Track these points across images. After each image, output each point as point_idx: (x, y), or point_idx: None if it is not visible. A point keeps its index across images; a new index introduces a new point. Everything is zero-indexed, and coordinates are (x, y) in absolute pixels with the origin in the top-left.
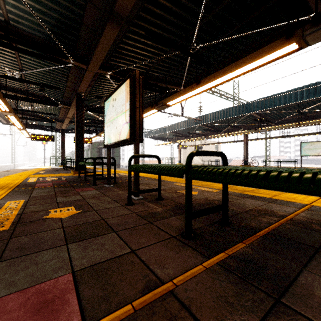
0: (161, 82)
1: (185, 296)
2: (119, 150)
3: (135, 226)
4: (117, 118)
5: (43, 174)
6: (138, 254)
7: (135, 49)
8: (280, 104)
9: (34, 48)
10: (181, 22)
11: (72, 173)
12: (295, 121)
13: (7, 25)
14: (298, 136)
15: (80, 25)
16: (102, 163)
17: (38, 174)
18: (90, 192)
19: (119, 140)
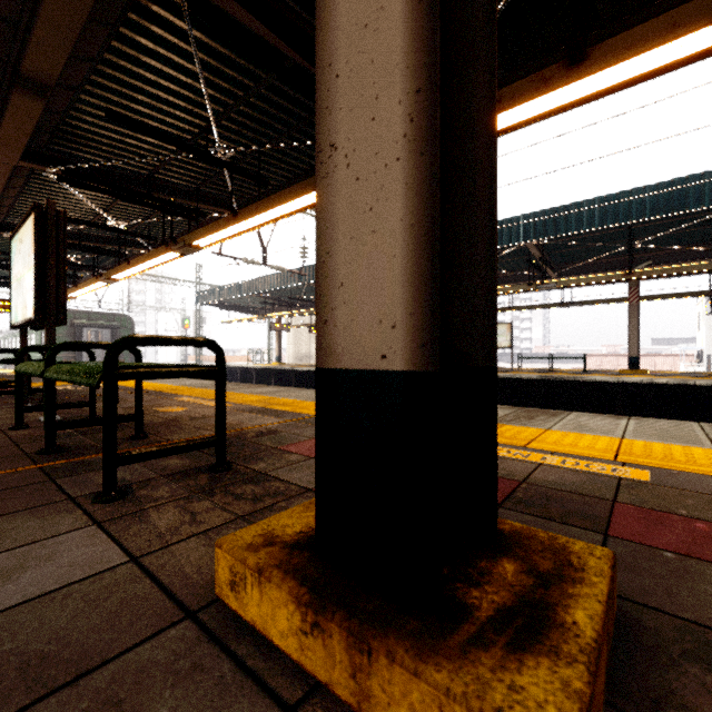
0: (187, 197)
1: None
2: (131, 331)
3: None
4: (24, 277)
5: None
6: None
7: (108, 133)
8: None
9: None
10: (188, 104)
11: None
12: None
13: None
14: None
15: None
16: (10, 361)
17: None
18: None
19: (25, 318)
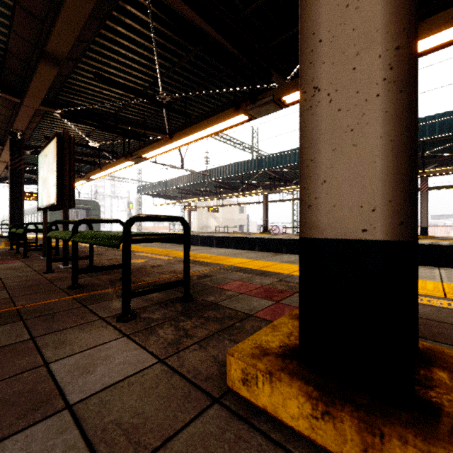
0: (138, 126)
1: (25, 309)
2: (98, 211)
3: (33, 286)
4: (48, 178)
5: None
6: (13, 298)
7: (93, 87)
8: (290, 163)
9: None
10: (143, 68)
11: (4, 244)
12: None
13: None
14: None
15: (4, 53)
16: (37, 230)
17: None
18: (11, 265)
19: (49, 203)
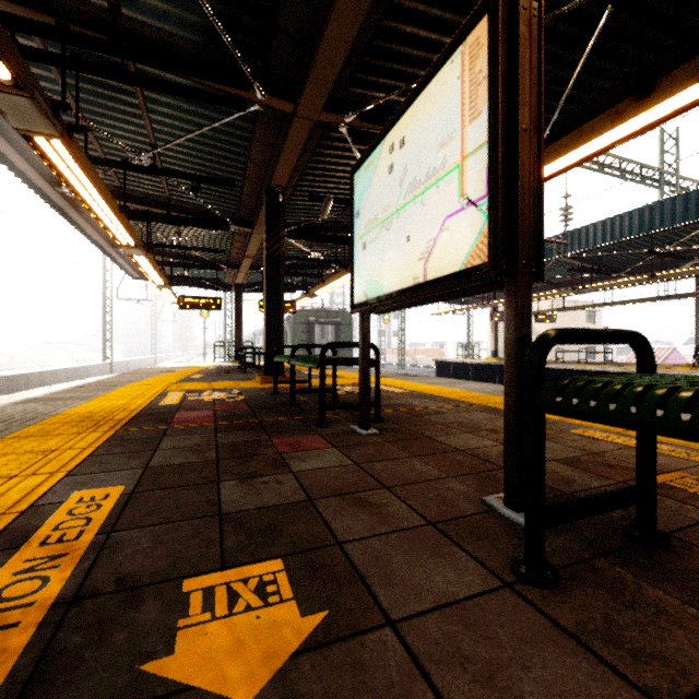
0: None
1: None
2: (350, 326)
3: None
4: (413, 203)
5: (199, 381)
6: None
7: (426, 32)
8: None
9: (173, 69)
10: None
11: (259, 381)
12: None
13: (114, 17)
14: None
15: None
16: (342, 360)
17: (188, 382)
18: (320, 460)
19: (421, 279)
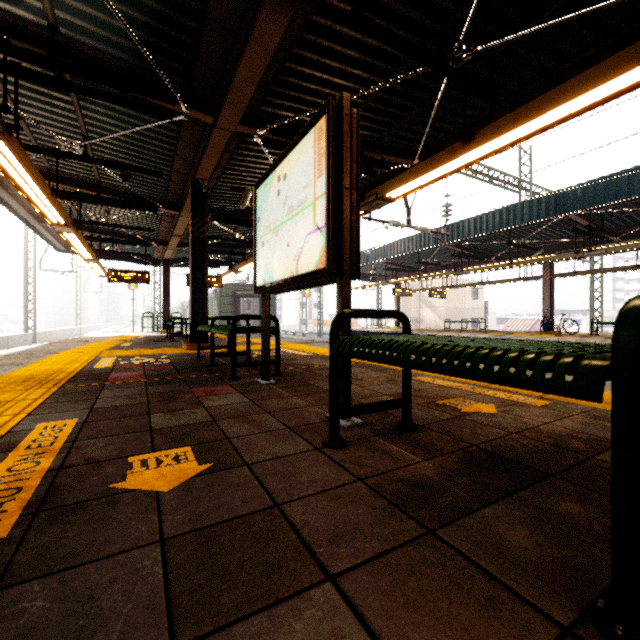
0: (370, 148)
1: None
2: (273, 299)
3: (389, 548)
4: (290, 221)
5: (129, 349)
6: None
7: (319, 74)
8: None
9: (107, 83)
10: None
11: (185, 347)
12: None
13: (53, 35)
14: None
15: (202, 21)
16: (249, 328)
17: (118, 350)
18: (227, 400)
19: (295, 274)
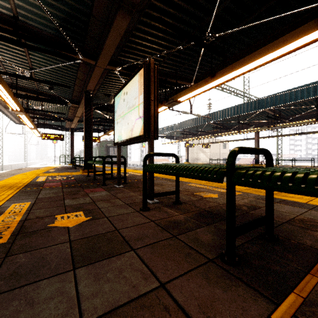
0: (171, 77)
1: None
2: (126, 148)
3: (157, 241)
4: (129, 113)
5: (53, 172)
6: (170, 290)
7: (145, 43)
8: (296, 99)
9: (43, 44)
10: (195, 10)
11: (81, 172)
12: (311, 117)
13: (16, 21)
14: (314, 133)
15: (89, 17)
16: (111, 162)
17: (47, 173)
18: (100, 194)
19: (131, 137)
